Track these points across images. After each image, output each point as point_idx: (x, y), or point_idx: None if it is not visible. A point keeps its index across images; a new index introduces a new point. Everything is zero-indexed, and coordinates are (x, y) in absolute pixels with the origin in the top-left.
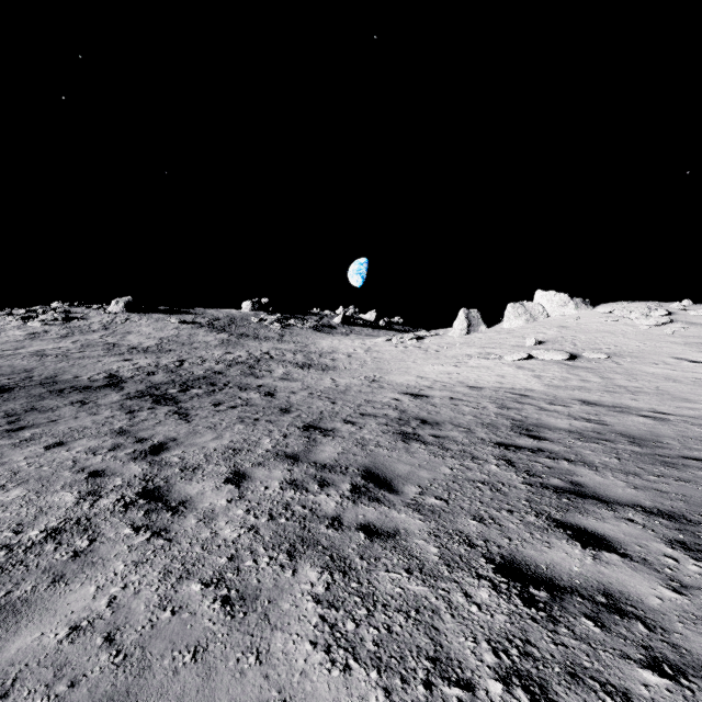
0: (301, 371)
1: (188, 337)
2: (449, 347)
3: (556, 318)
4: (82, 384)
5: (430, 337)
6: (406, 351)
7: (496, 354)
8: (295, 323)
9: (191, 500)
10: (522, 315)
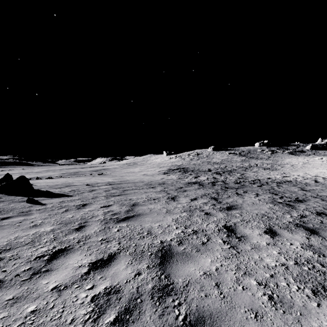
0: (262, 170)
1: (230, 159)
2: None
3: None
4: (204, 170)
5: None
6: (324, 163)
7: None
8: (280, 150)
9: (217, 179)
10: None
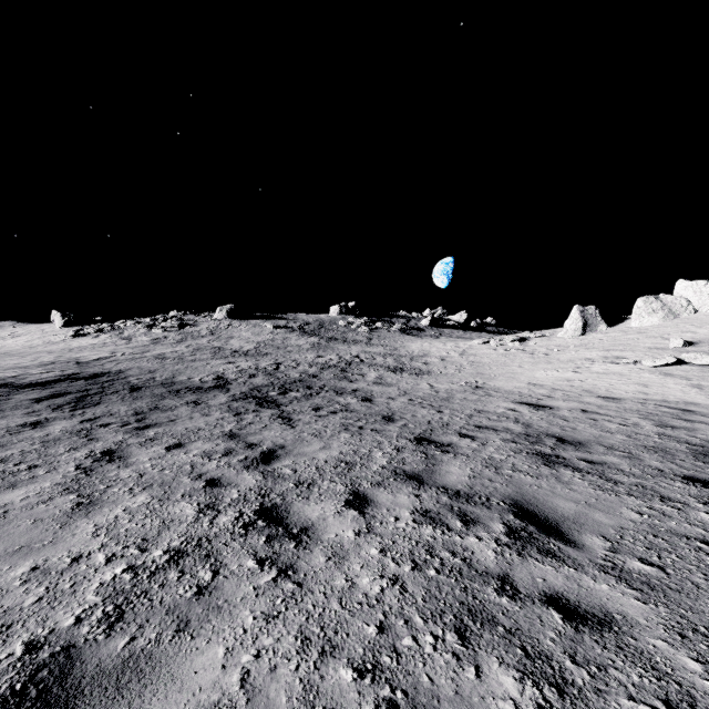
0: (393, 375)
1: (282, 341)
2: (560, 349)
3: (708, 313)
4: (195, 385)
5: (535, 338)
6: (508, 354)
7: (628, 358)
8: (382, 325)
9: (313, 527)
10: (658, 311)
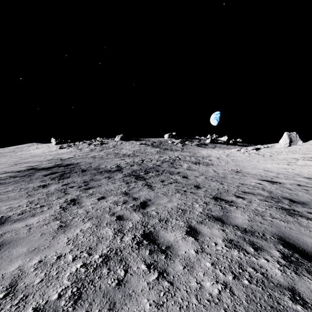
0: (195, 165)
1: (143, 150)
2: (278, 153)
3: None
4: (108, 169)
5: (263, 148)
6: (250, 156)
7: None
8: (188, 143)
9: (172, 246)
10: None
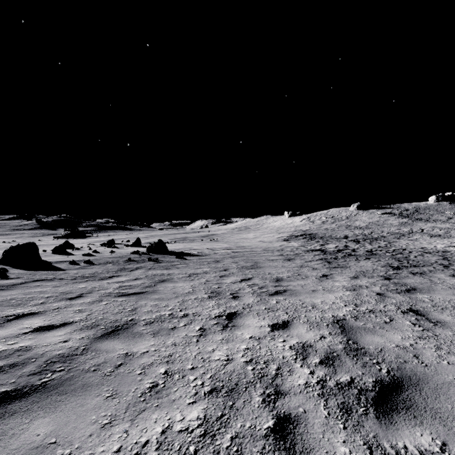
0: (427, 238)
1: (383, 221)
2: None
3: None
4: (337, 237)
5: None
6: None
7: None
8: None
9: (347, 248)
10: None
